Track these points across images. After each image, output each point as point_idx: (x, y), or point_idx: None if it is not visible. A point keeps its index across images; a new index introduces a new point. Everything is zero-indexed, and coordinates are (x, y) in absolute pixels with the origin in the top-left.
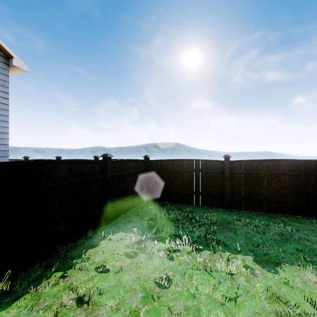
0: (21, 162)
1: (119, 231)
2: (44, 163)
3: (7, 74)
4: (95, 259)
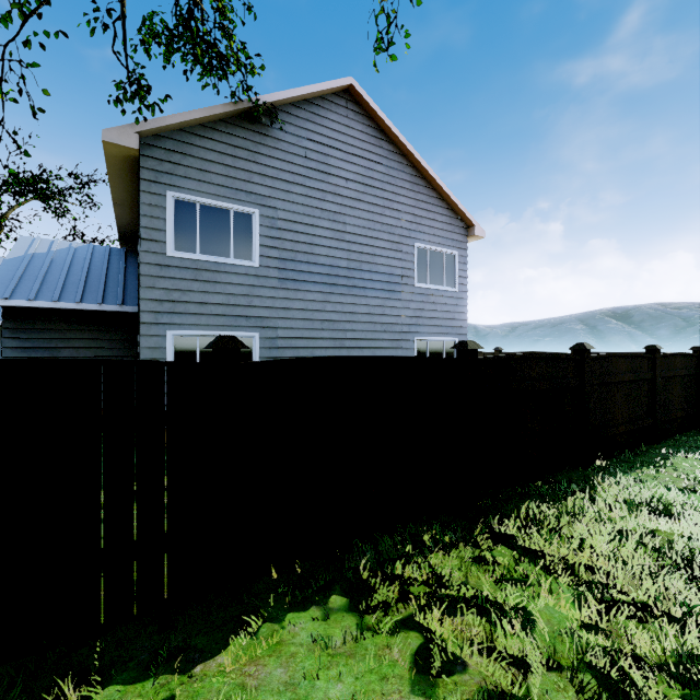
0: (604, 356)
1: (687, 453)
2: (612, 357)
3: (466, 247)
4: (683, 467)
